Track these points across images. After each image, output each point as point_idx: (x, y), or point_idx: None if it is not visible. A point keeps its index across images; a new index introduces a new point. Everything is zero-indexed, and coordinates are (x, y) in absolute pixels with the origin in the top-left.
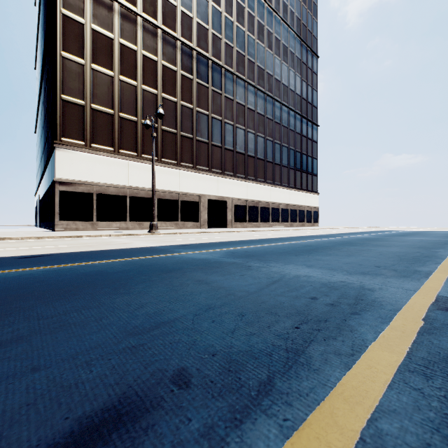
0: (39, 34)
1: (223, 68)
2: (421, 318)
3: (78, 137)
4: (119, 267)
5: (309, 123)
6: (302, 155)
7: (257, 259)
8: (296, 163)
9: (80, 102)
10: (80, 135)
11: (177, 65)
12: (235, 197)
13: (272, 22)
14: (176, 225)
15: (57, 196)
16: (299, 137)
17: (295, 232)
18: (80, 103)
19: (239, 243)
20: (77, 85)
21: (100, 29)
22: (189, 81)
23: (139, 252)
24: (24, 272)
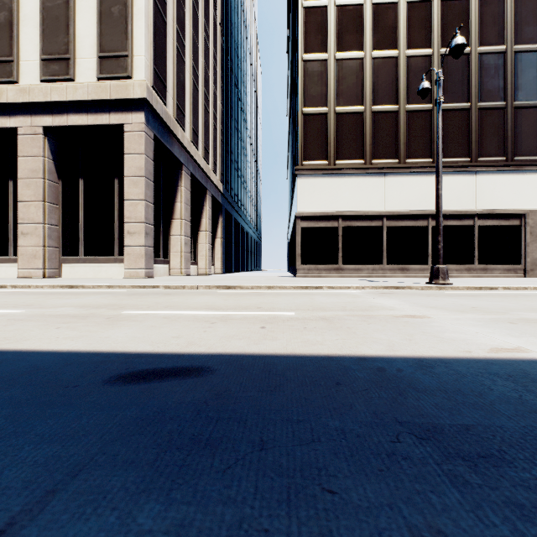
0: (289, 75)
1: None
2: None
3: (320, 156)
4: None
5: None
6: None
7: None
8: None
9: (323, 110)
10: (322, 153)
11: None
12: None
13: None
14: (469, 269)
15: (298, 234)
16: None
17: None
18: (322, 112)
19: None
20: (319, 90)
21: None
22: (496, 3)
23: None
24: None
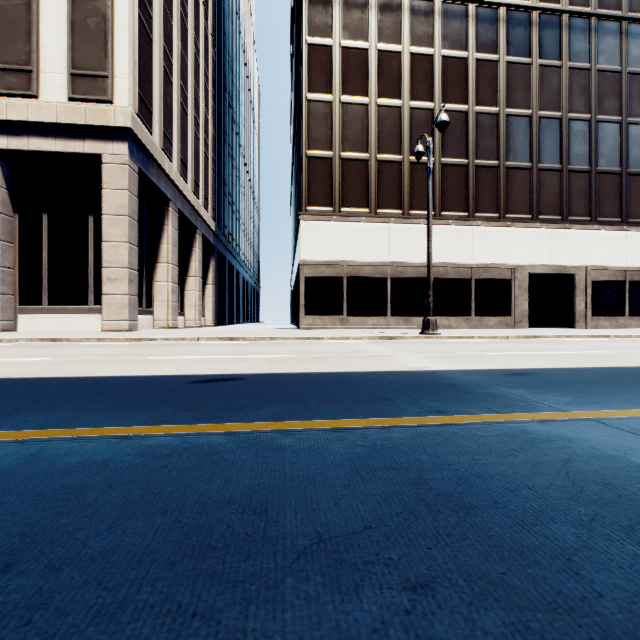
0: (292, 99)
1: (565, 13)
2: None
3: (324, 202)
4: (336, 479)
5: None
6: None
7: None
8: None
9: (328, 154)
10: (327, 199)
11: (468, 47)
12: (594, 266)
13: None
14: (467, 321)
15: (301, 283)
16: None
17: None
18: (327, 156)
19: None
20: (324, 132)
21: (351, 42)
22: (490, 66)
23: (407, 389)
24: (110, 447)
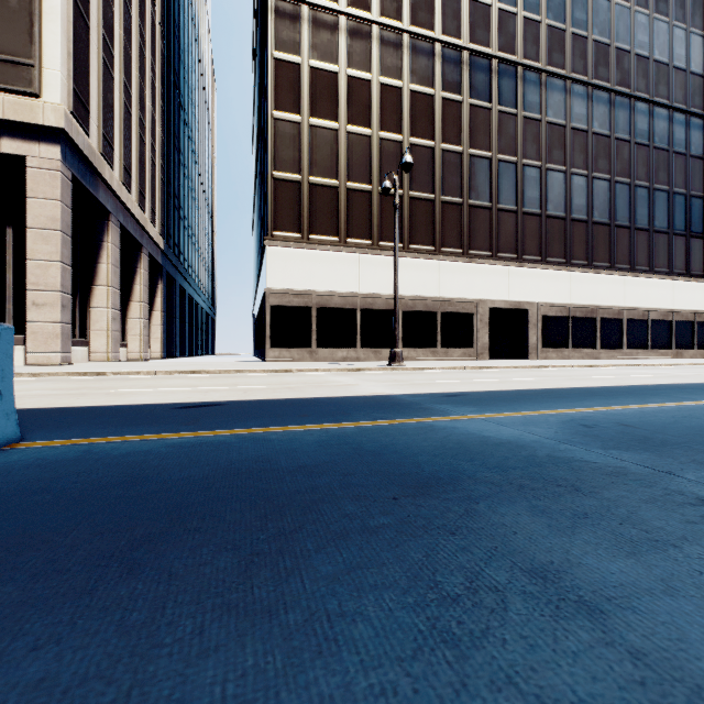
0: (255, 107)
1: (520, 66)
2: None
3: (292, 228)
4: (309, 449)
5: None
6: None
7: (696, 461)
8: (690, 222)
9: (296, 177)
10: (295, 225)
11: (435, 85)
12: (544, 302)
13: None
14: (434, 353)
15: (267, 313)
16: (698, 165)
17: (703, 369)
18: (295, 179)
19: (580, 397)
20: (291, 154)
21: (320, 63)
22: (455, 106)
23: (363, 407)
24: (144, 445)
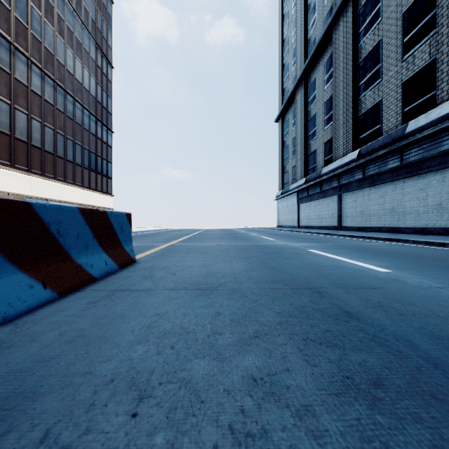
0: None
1: None
2: (165, 246)
3: None
4: None
5: (104, 127)
6: (97, 157)
7: None
8: (91, 163)
9: None
10: None
11: None
12: (14, 192)
13: (64, 9)
14: None
15: None
16: (94, 138)
17: None
18: None
19: None
20: None
21: None
22: None
23: None
24: None
